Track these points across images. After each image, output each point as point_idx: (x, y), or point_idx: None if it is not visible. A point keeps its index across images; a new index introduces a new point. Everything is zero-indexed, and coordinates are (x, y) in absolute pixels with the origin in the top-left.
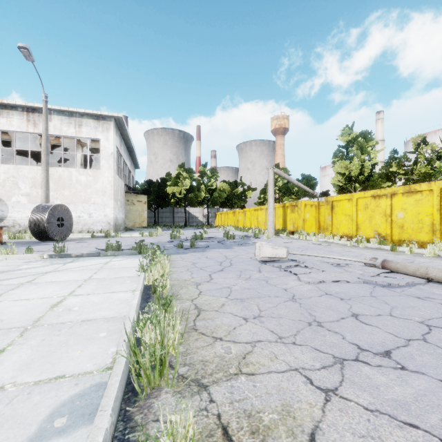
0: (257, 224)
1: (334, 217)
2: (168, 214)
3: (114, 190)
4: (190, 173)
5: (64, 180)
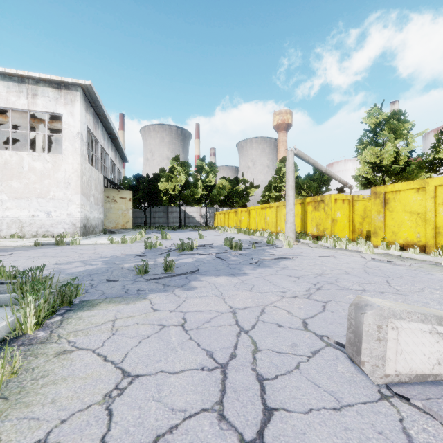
0: (265, 225)
1: (388, 217)
2: (161, 214)
3: (83, 182)
4: (186, 167)
5: (12, 167)
